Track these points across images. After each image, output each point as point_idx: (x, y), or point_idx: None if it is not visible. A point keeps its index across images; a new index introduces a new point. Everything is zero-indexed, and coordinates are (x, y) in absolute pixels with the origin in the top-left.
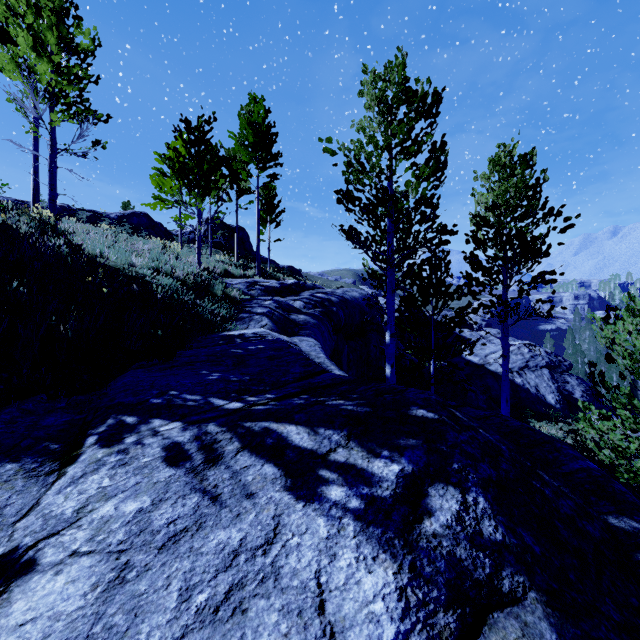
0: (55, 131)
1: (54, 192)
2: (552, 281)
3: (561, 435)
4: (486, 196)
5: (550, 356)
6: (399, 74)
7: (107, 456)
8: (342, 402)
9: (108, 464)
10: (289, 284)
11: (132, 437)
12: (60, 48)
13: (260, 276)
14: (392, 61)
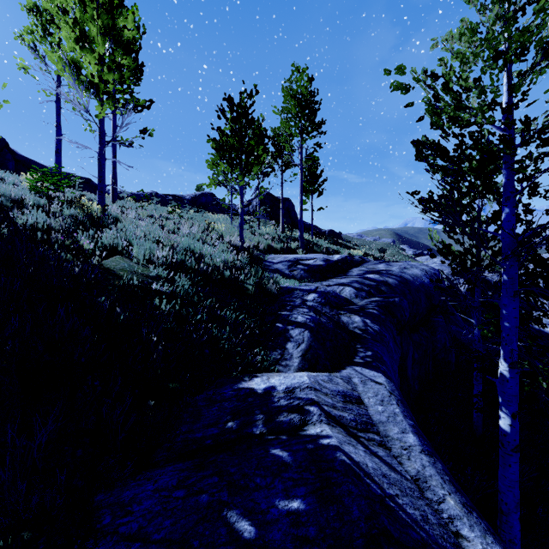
0: (103, 124)
1: (102, 184)
2: None
3: None
4: None
5: None
6: None
7: None
8: None
9: None
10: (334, 261)
11: None
12: (103, 38)
13: (303, 248)
14: None
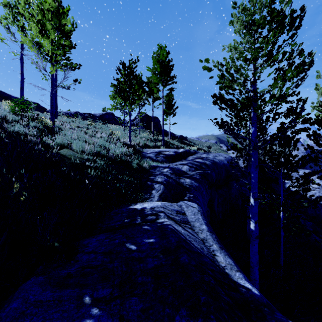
0: (53, 76)
1: (53, 109)
2: None
3: None
4: None
5: None
6: None
7: None
8: None
9: None
10: (180, 152)
11: None
12: (54, 30)
13: (164, 145)
14: None
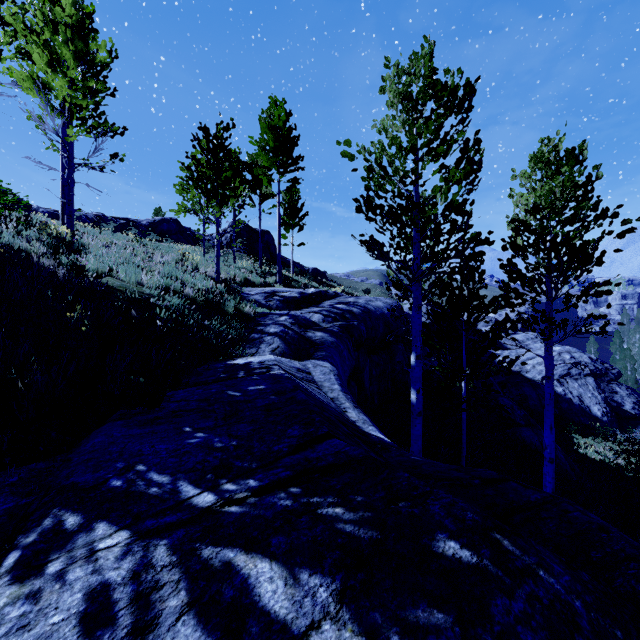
0: (72, 146)
1: (71, 207)
2: (606, 293)
3: (610, 454)
4: (526, 197)
5: (595, 363)
6: (425, 66)
7: (10, 604)
8: (340, 512)
9: (4, 624)
10: (309, 294)
11: (58, 561)
12: (76, 62)
13: (281, 283)
14: (418, 52)
